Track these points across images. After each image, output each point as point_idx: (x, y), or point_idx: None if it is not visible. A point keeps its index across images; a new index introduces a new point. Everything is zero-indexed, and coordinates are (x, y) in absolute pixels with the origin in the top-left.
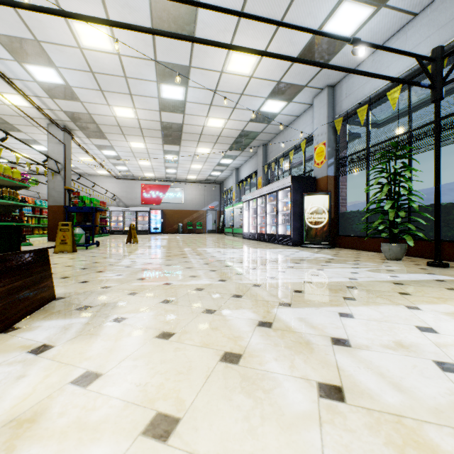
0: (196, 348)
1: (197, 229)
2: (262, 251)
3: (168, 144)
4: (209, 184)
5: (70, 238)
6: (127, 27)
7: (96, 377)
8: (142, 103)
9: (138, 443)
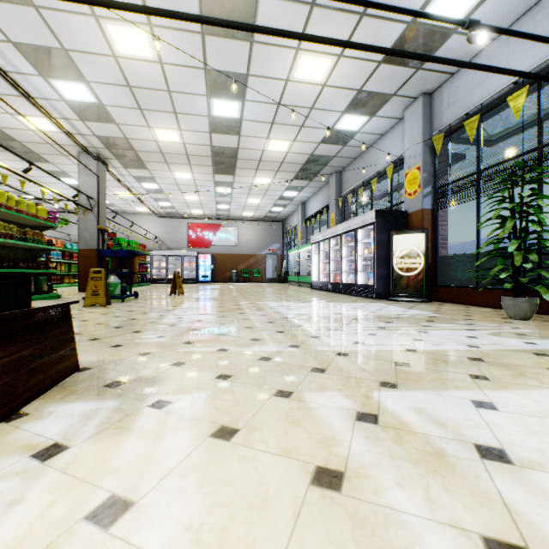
0: (272, 458)
1: (254, 277)
2: (339, 305)
3: (220, 174)
4: (269, 222)
5: (103, 289)
6: (171, 15)
7: (123, 509)
8: (189, 124)
9: None
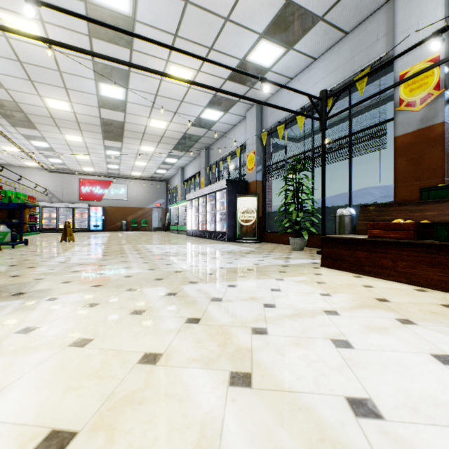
0: (114, 310)
1: (142, 227)
2: (198, 246)
3: (109, 140)
4: (155, 181)
5: None
6: (60, 45)
7: (34, 329)
8: (79, 98)
9: (66, 349)
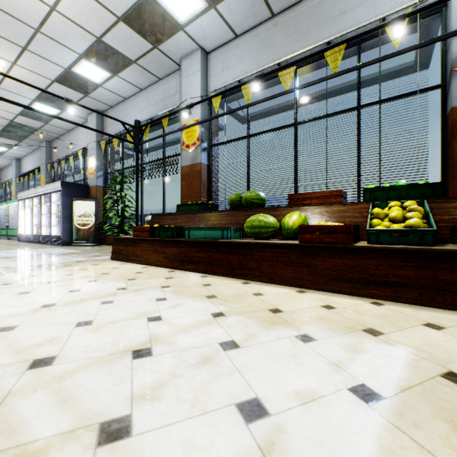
0: None
1: None
2: (15, 251)
3: None
4: None
5: None
6: None
7: None
8: None
9: None
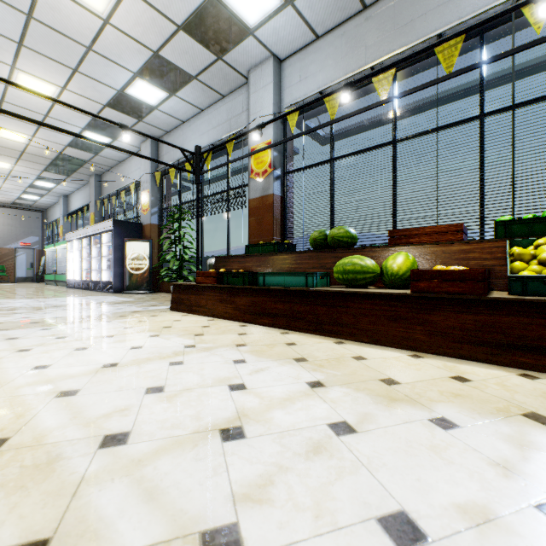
0: None
1: None
2: (65, 299)
3: None
4: (21, 210)
5: None
6: None
7: None
8: None
9: None
